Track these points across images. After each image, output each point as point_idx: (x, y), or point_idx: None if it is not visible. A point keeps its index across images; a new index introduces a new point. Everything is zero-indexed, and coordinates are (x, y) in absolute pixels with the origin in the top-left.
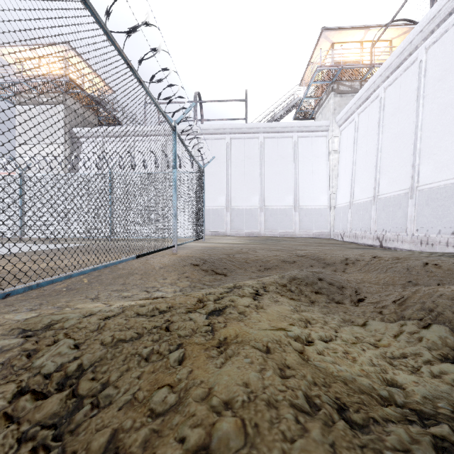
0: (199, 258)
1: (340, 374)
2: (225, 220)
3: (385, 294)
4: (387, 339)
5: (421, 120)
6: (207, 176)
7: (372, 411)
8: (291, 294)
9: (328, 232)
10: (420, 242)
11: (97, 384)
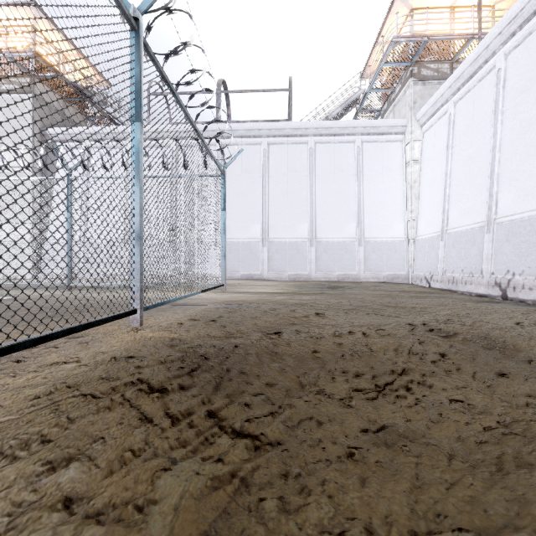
0: (184, 353)
1: None
2: (261, 257)
3: None
4: None
5: None
6: (235, 196)
7: None
8: None
9: (406, 274)
10: None
11: None
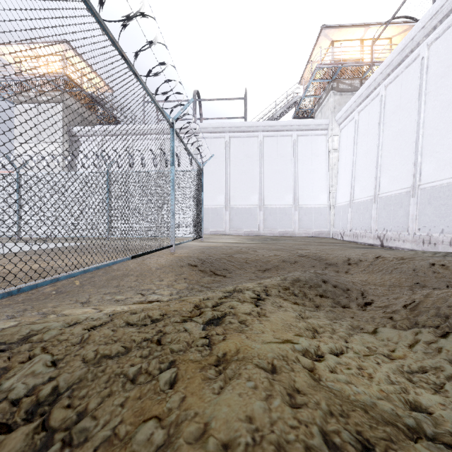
0: (198, 258)
1: (358, 398)
2: (225, 219)
3: (393, 297)
4: (402, 349)
5: (422, 118)
6: (206, 175)
7: (404, 451)
8: (295, 297)
9: (328, 231)
10: (422, 241)
11: (72, 414)
